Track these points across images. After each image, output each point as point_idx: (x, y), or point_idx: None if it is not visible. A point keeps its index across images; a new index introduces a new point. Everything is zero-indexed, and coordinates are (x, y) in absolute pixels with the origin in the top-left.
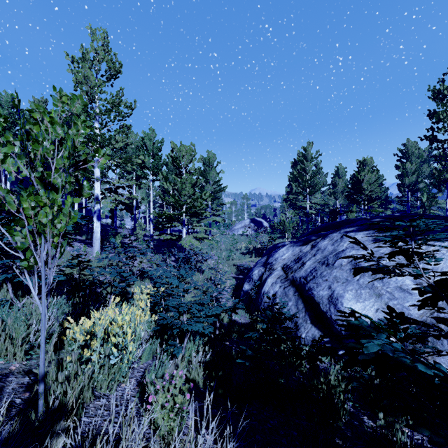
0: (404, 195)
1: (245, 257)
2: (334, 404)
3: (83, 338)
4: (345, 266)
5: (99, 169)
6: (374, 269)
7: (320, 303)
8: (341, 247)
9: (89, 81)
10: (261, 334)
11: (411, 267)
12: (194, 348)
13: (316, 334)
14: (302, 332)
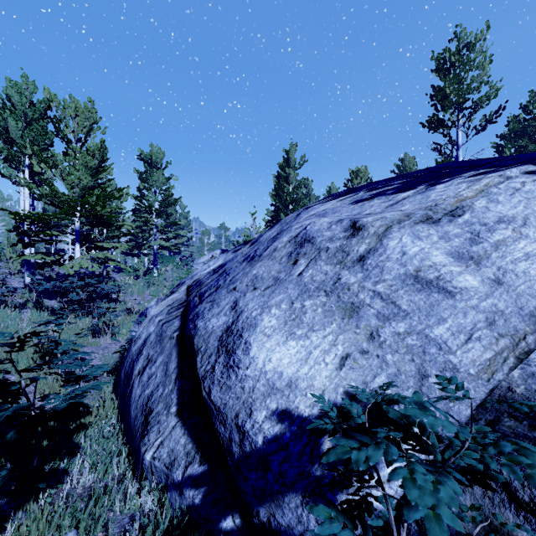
0: None
1: None
2: None
3: None
4: (281, 249)
5: None
6: None
7: (199, 352)
8: None
9: None
10: None
11: (441, 221)
12: None
13: (178, 450)
14: (148, 446)
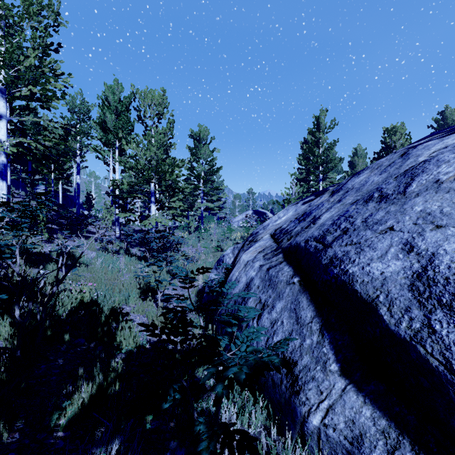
0: None
1: None
2: None
3: None
4: None
5: (5, 102)
6: None
7: (378, 302)
8: (410, 165)
9: None
10: None
11: None
12: None
13: (364, 423)
14: (311, 407)
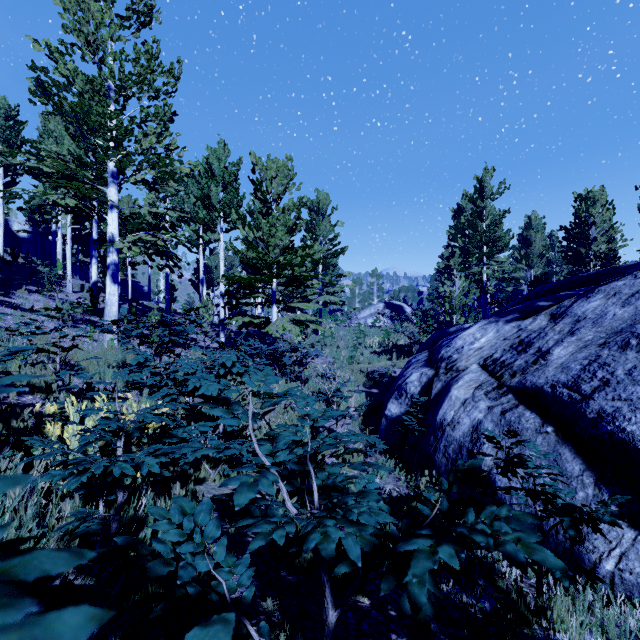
0: None
1: (380, 358)
2: None
3: None
4: None
5: (116, 188)
6: None
7: None
8: None
9: (89, 13)
10: None
11: None
12: None
13: None
14: (602, 554)
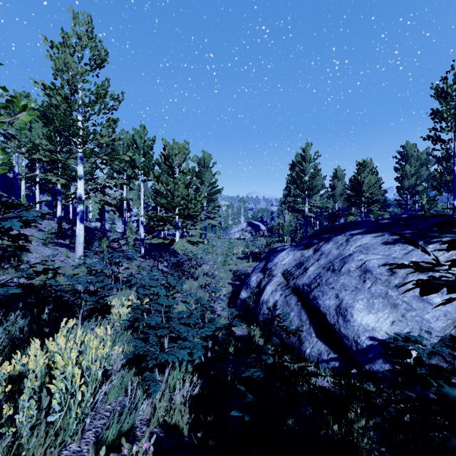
0: (403, 198)
1: (242, 262)
2: (359, 455)
3: (0, 389)
4: (354, 272)
5: (83, 166)
6: (455, 286)
7: (326, 314)
8: (347, 251)
9: (70, 68)
10: (266, 373)
11: (429, 273)
12: (180, 377)
13: (322, 349)
14: (307, 347)
